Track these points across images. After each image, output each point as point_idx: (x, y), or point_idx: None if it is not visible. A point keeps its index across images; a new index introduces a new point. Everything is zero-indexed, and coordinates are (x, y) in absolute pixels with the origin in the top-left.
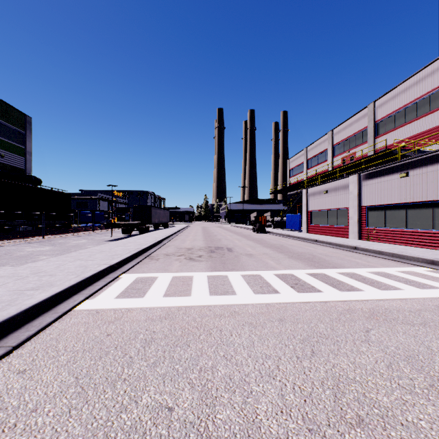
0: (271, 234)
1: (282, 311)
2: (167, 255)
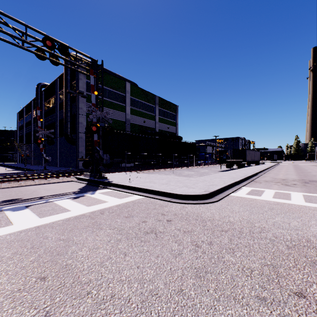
0: None
1: None
2: (266, 181)
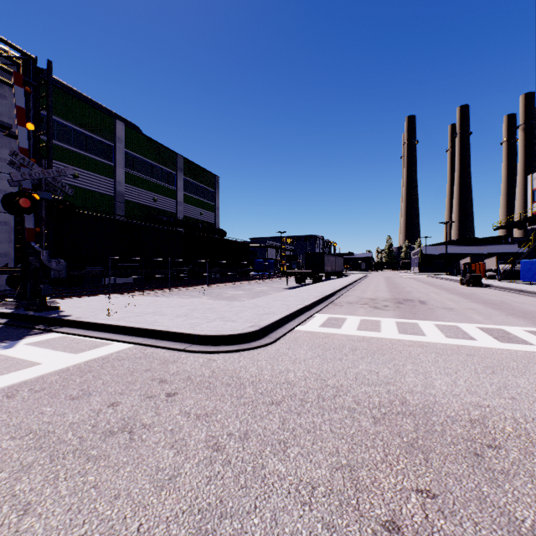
0: (490, 288)
1: (473, 350)
2: (350, 303)
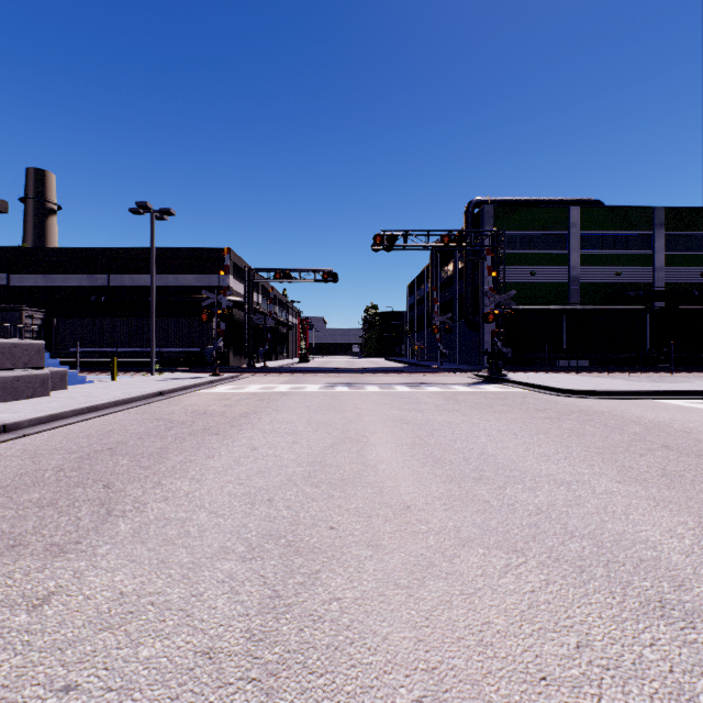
0: None
1: None
2: None
